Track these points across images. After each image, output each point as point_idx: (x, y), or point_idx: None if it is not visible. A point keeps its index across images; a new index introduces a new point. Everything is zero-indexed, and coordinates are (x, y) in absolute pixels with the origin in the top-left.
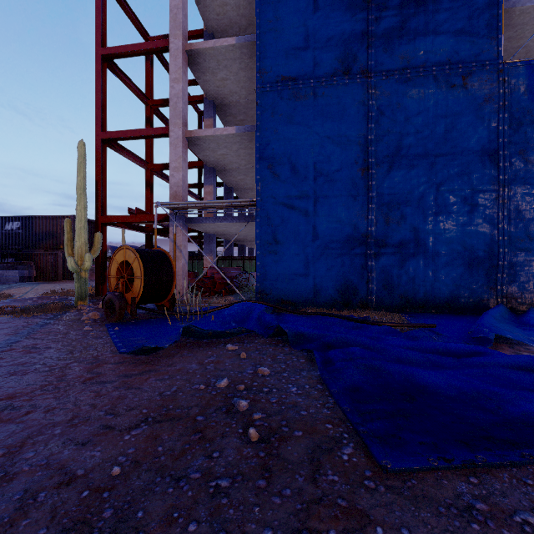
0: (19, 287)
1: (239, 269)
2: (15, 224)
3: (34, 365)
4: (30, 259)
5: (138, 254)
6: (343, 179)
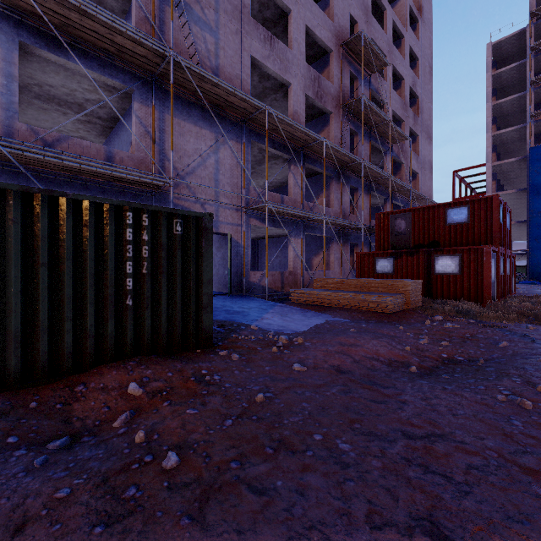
0: None
1: None
2: None
3: None
4: None
5: None
6: None
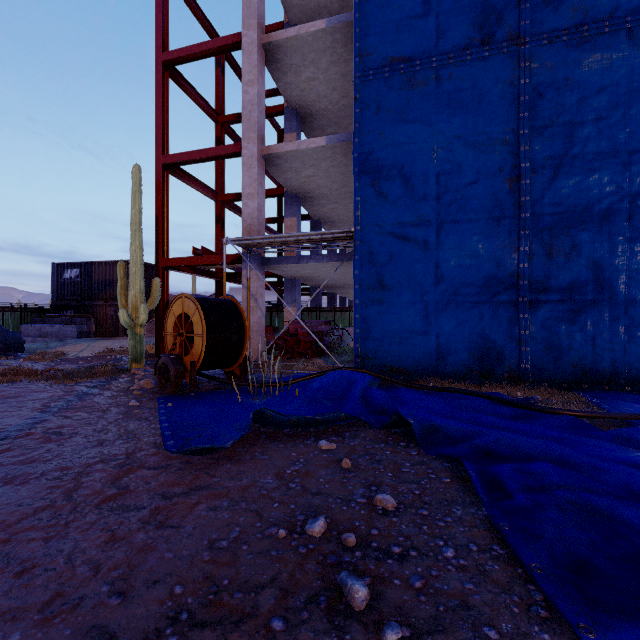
0: (75, 344)
1: (329, 323)
2: (74, 271)
3: (44, 464)
4: (89, 311)
5: (200, 304)
6: (480, 195)
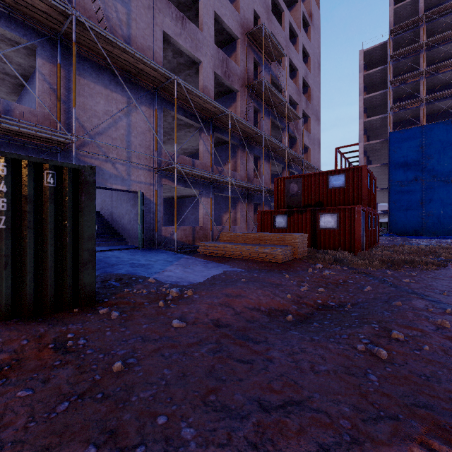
0: None
1: None
2: None
3: None
4: None
5: None
6: (415, 205)
